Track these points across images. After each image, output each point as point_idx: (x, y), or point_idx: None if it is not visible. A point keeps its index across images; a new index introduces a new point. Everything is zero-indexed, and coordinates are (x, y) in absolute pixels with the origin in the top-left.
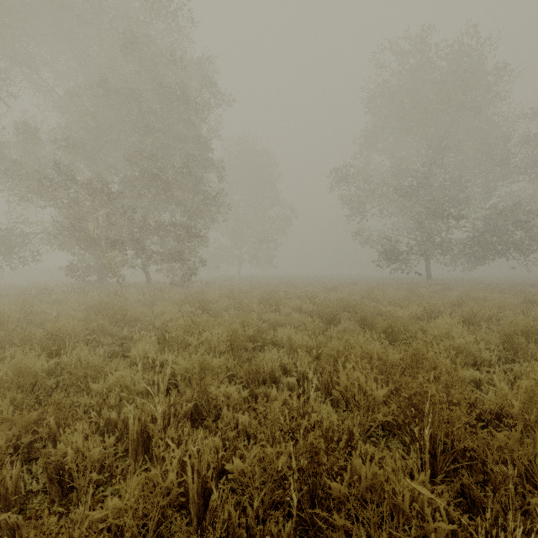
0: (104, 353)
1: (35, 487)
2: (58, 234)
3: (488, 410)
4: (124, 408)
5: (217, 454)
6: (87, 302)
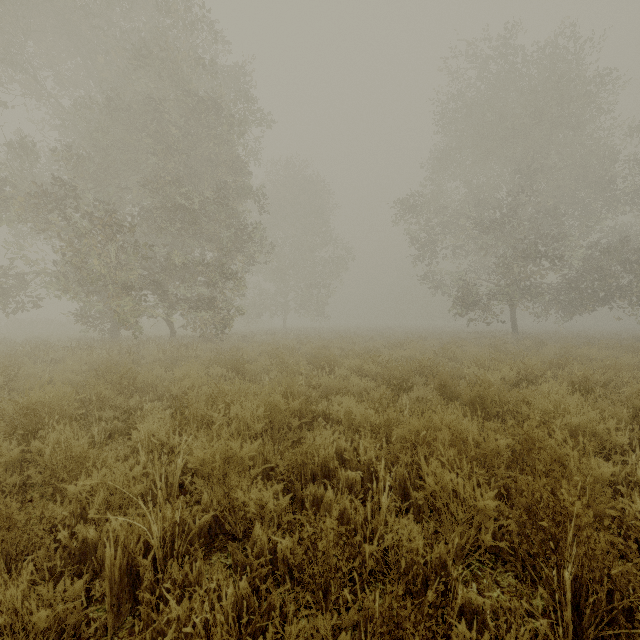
0: (100, 433)
1: None
2: (60, 277)
3: None
4: (108, 524)
5: (241, 606)
6: (92, 361)
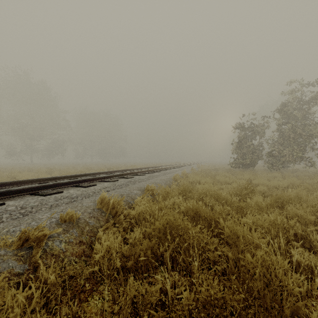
0: None
1: None
2: None
3: None
4: None
5: None
6: None
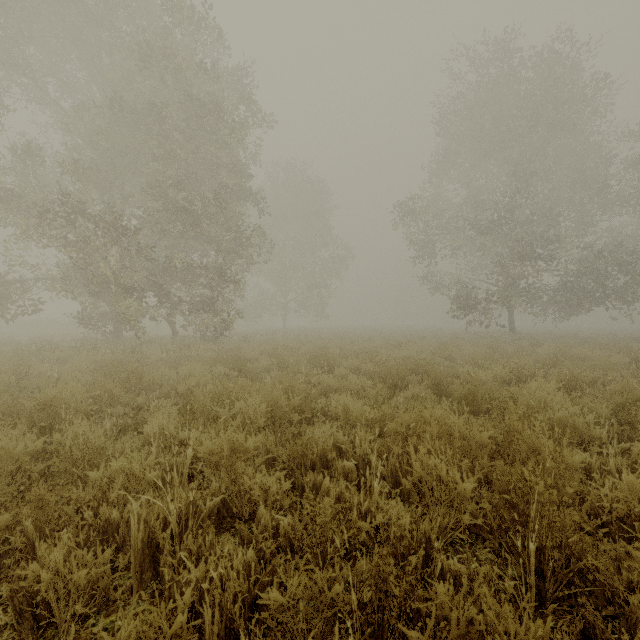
0: (112, 427)
1: (2, 619)
2: (64, 279)
3: (607, 508)
4: (129, 505)
5: (249, 572)
6: (98, 361)
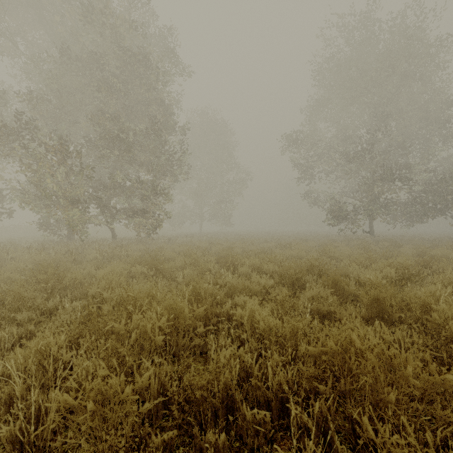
0: (2, 340)
1: None
2: (23, 193)
3: None
4: None
5: None
6: (39, 260)
